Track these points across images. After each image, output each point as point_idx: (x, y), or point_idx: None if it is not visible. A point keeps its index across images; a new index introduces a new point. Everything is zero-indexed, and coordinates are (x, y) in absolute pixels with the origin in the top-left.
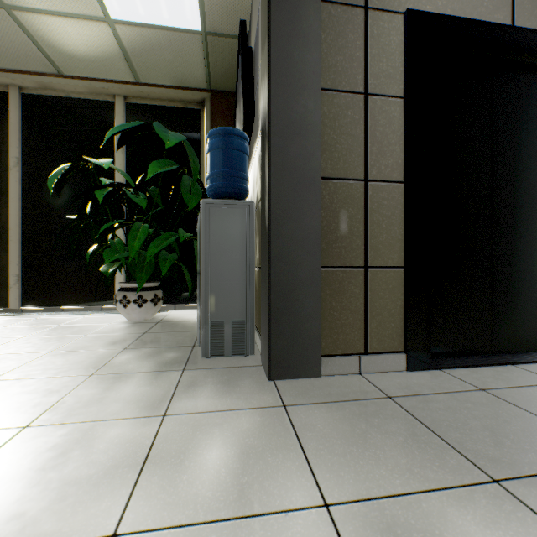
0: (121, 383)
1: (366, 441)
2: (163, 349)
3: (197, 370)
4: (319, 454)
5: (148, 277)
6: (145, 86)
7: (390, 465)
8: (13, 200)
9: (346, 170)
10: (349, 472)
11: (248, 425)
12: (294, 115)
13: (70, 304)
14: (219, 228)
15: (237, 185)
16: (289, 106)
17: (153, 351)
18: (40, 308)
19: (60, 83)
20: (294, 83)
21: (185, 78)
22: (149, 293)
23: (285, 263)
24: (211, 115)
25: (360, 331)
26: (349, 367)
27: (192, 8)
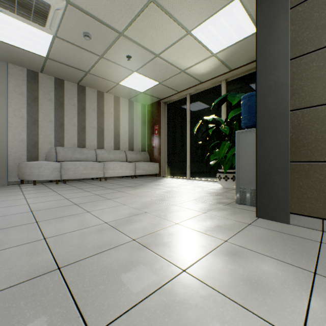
0: (200, 203)
1: (268, 242)
2: (224, 198)
3: (229, 206)
4: (241, 235)
5: (228, 167)
6: (234, 70)
7: (266, 248)
8: (187, 137)
9: (312, 101)
10: (245, 242)
11: (227, 223)
12: (270, 82)
13: (205, 178)
14: (243, 143)
15: (253, 121)
16: (267, 79)
17: (220, 198)
18: (195, 178)
19: (201, 86)
20: (270, 66)
21: (254, 56)
22: (230, 174)
23: (265, 160)
24: None
25: (324, 203)
26: (312, 224)
27: (248, 26)
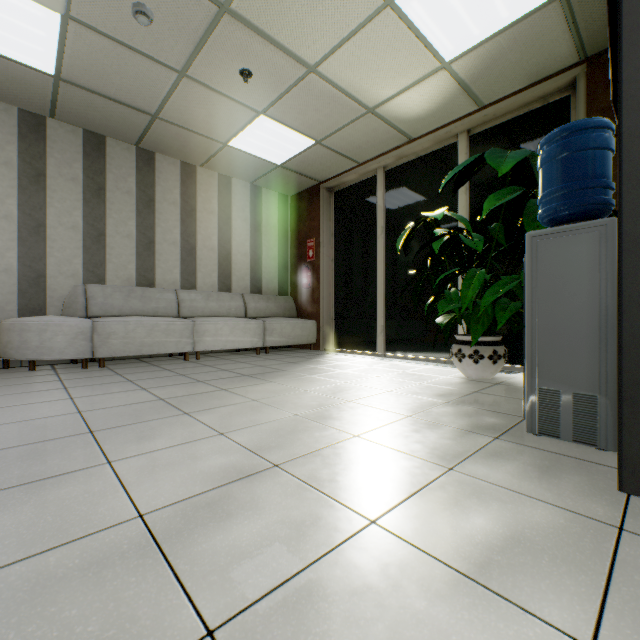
0: (427, 430)
1: None
2: (484, 412)
3: (512, 443)
4: (633, 604)
5: (483, 330)
6: (489, 106)
7: None
8: (379, 263)
9: None
10: None
11: (539, 519)
12: None
13: (418, 354)
14: (551, 266)
15: (582, 201)
16: None
17: (473, 411)
18: (396, 355)
19: (410, 148)
20: None
21: (540, 68)
22: (486, 348)
23: None
24: (585, 95)
25: None
26: None
27: None
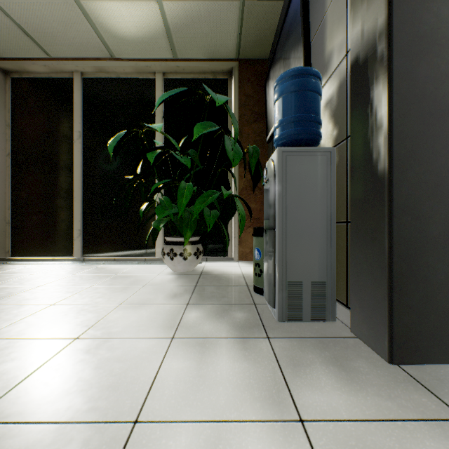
0: (210, 354)
1: None
2: (226, 306)
3: (284, 339)
4: None
5: (192, 232)
6: (181, 61)
7: None
8: (76, 167)
9: None
10: None
11: None
12: (422, 27)
13: (120, 255)
14: (296, 179)
15: (314, 131)
16: (417, 17)
17: (218, 308)
18: (97, 257)
19: (112, 65)
20: None
21: (216, 49)
22: (192, 246)
23: (411, 216)
24: (238, 82)
25: None
26: None
27: None
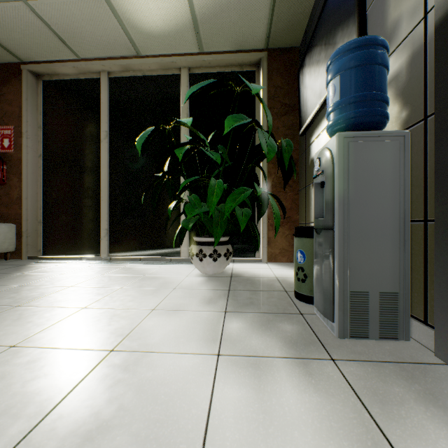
0: (269, 379)
1: None
2: (269, 316)
3: (353, 363)
4: None
5: (222, 231)
6: (207, 54)
7: None
8: (103, 166)
9: None
10: None
11: None
12: None
13: (145, 255)
14: (361, 169)
15: (381, 112)
16: None
17: (260, 318)
18: (123, 257)
19: (138, 63)
20: None
21: (244, 40)
22: (222, 247)
23: None
24: (267, 73)
25: None
26: None
27: None
